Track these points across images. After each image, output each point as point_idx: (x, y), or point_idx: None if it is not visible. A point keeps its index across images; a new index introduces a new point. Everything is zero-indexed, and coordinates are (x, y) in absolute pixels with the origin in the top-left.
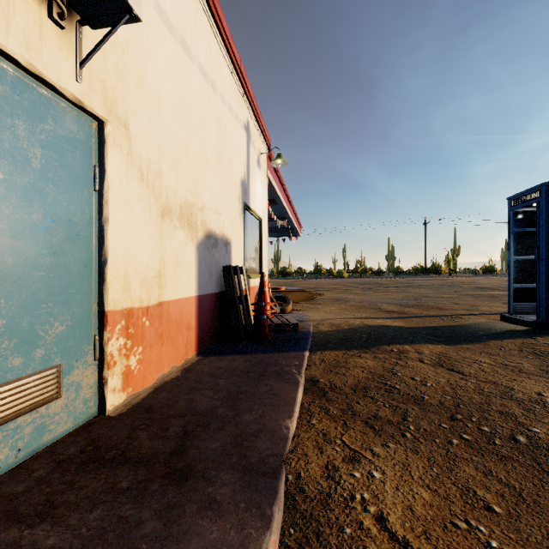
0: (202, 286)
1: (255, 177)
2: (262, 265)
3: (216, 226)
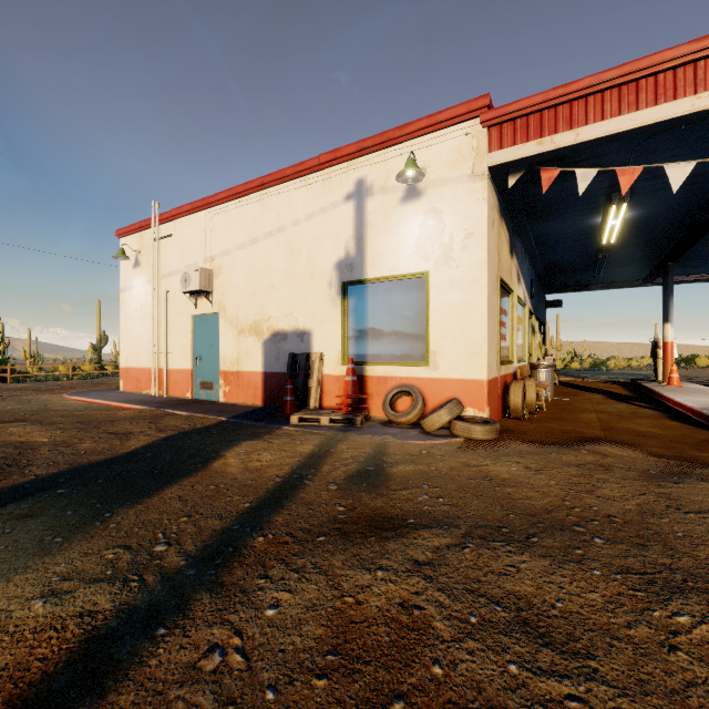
0: (268, 367)
1: (391, 228)
2: (427, 346)
3: (286, 325)
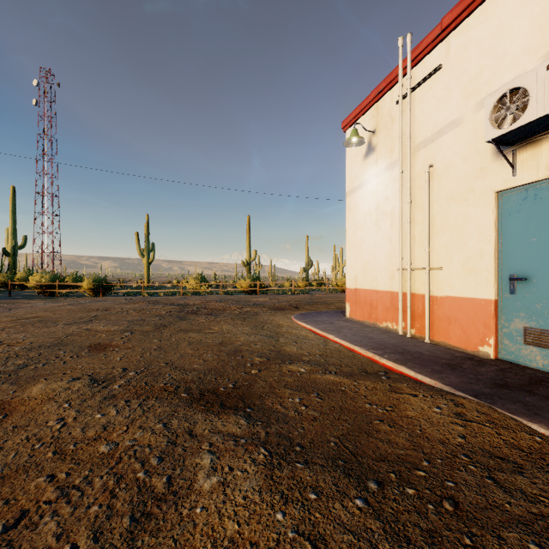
0: None
1: None
2: None
3: None
